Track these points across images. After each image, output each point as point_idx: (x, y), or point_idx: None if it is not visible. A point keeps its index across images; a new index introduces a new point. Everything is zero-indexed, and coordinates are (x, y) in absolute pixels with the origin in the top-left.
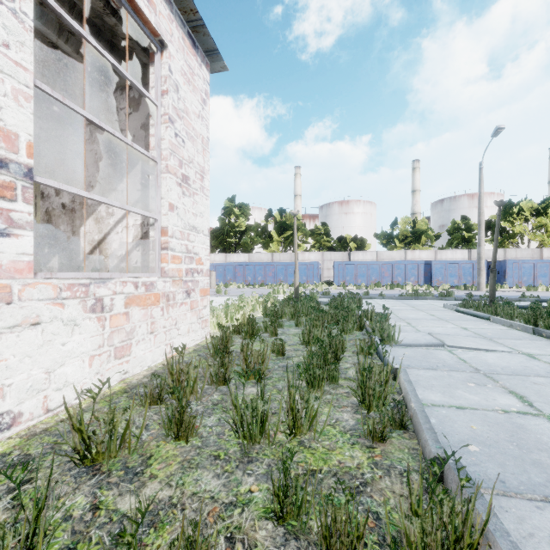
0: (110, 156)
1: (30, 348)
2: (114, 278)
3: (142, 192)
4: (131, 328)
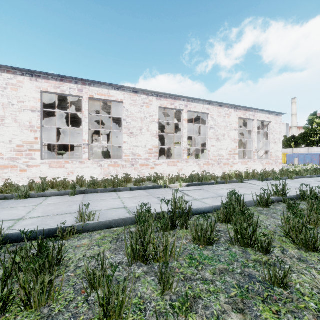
0: (258, 136)
1: (256, 167)
2: (264, 160)
3: (265, 143)
4: (266, 167)
